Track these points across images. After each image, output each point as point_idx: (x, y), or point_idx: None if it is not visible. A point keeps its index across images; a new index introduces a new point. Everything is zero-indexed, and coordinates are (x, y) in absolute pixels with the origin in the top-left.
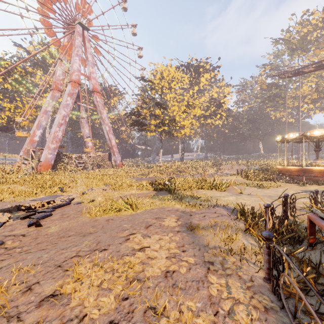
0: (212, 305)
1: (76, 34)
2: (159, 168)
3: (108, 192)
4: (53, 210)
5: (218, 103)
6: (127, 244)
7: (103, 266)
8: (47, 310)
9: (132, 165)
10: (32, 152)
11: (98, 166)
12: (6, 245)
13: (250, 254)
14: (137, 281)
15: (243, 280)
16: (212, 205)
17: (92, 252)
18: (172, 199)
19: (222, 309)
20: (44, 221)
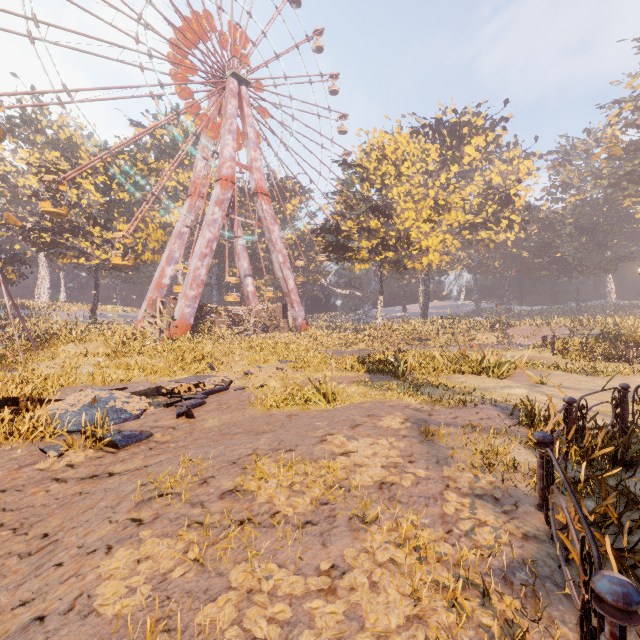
0: (444, 523)
1: (228, 94)
2: (376, 332)
3: (286, 373)
4: (205, 397)
5: (505, 196)
6: (324, 447)
7: (291, 466)
8: (232, 502)
9: (325, 326)
10: (160, 303)
11: (265, 328)
12: (156, 438)
13: (525, 476)
14: (340, 488)
15: (501, 504)
16: (474, 402)
17: (275, 452)
18: (399, 389)
19: (458, 529)
20: (197, 412)
